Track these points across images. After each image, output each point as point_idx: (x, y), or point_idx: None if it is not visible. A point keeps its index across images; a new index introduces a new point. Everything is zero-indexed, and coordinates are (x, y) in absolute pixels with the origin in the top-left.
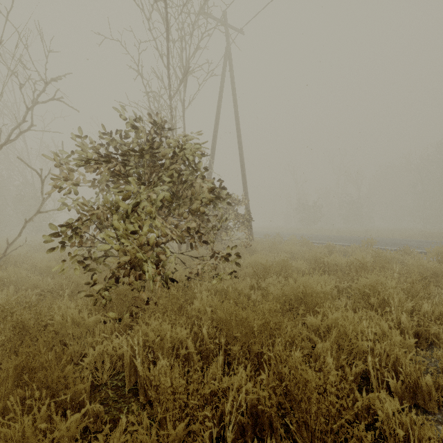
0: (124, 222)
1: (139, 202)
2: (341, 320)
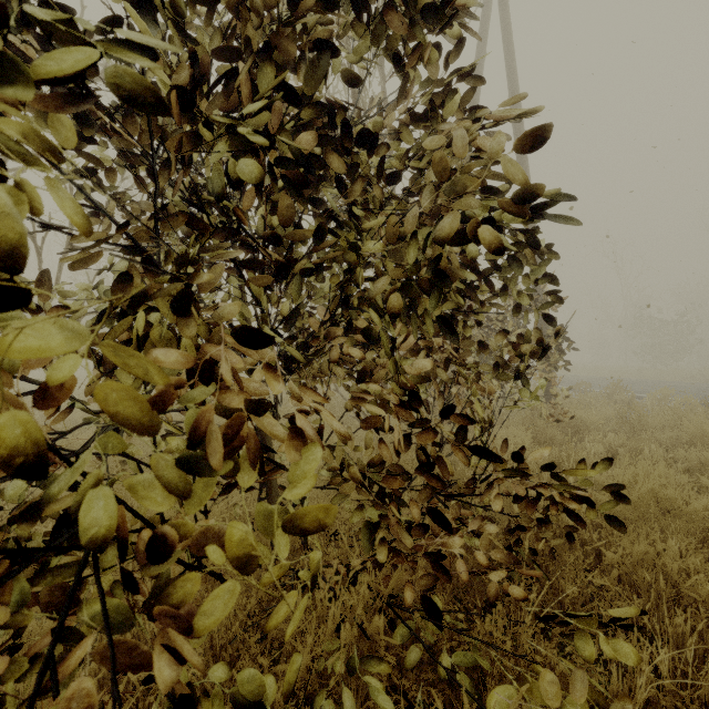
0: None
1: None
2: None
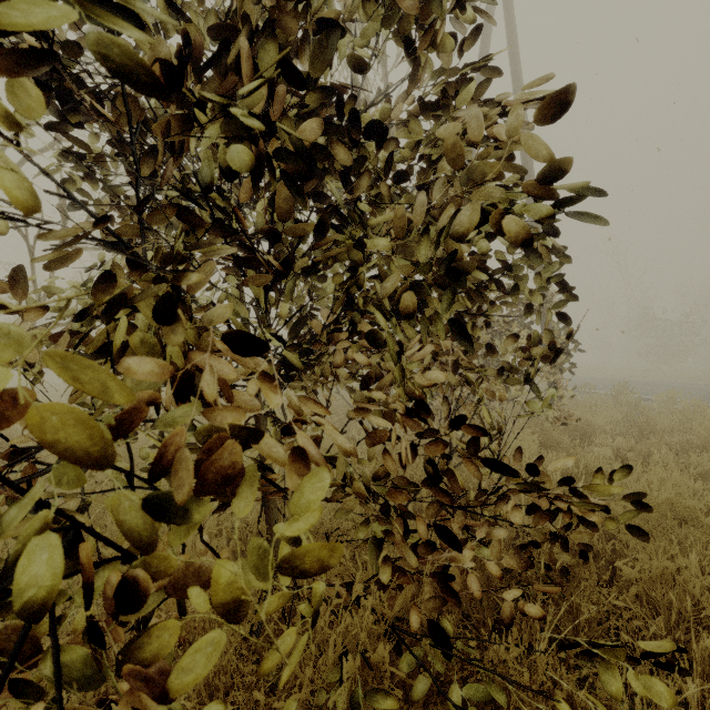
0: None
1: None
2: None
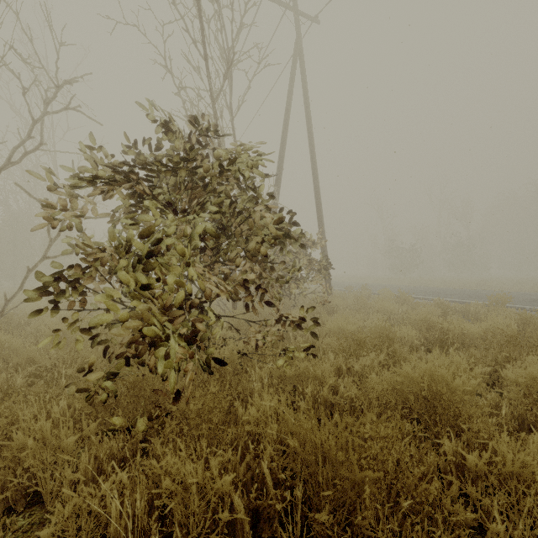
0: (138, 272)
1: (158, 239)
2: (536, 470)
